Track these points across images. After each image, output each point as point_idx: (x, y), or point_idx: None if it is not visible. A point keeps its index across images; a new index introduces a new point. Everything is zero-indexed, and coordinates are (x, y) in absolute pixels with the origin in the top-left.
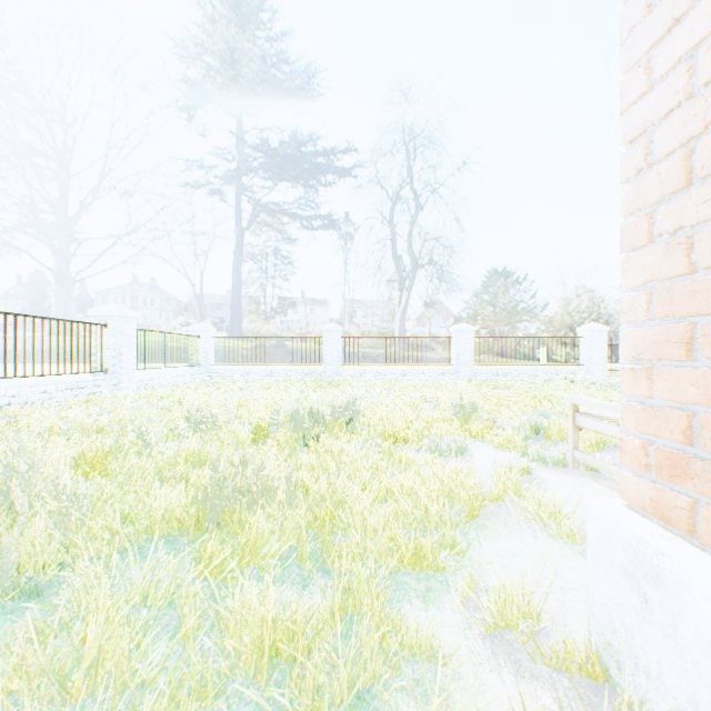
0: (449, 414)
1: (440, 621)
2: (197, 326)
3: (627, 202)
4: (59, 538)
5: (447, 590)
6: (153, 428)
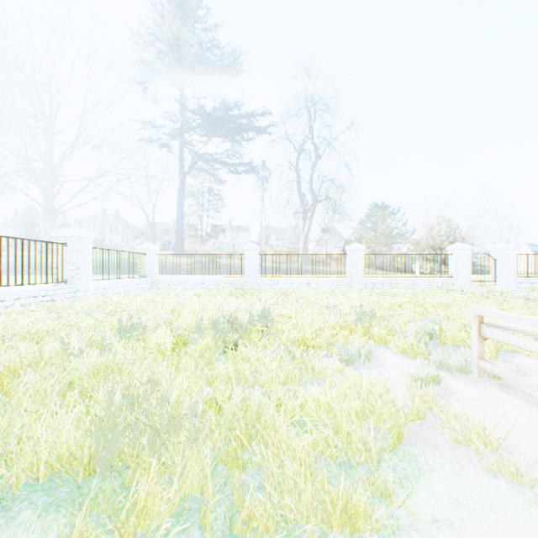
0: (351, 320)
1: None
2: (144, 245)
3: None
4: None
5: None
6: (72, 340)
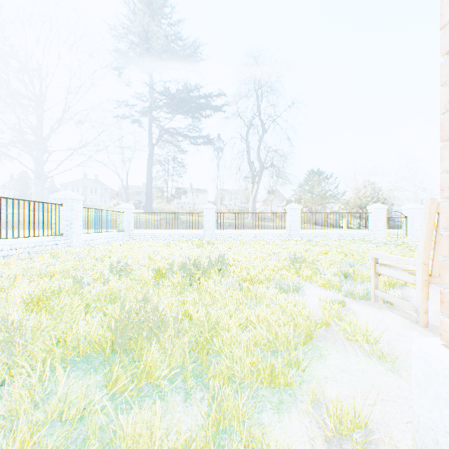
0: (287, 263)
1: (292, 431)
2: (122, 205)
3: (445, 100)
4: (2, 362)
5: (295, 402)
6: (84, 274)
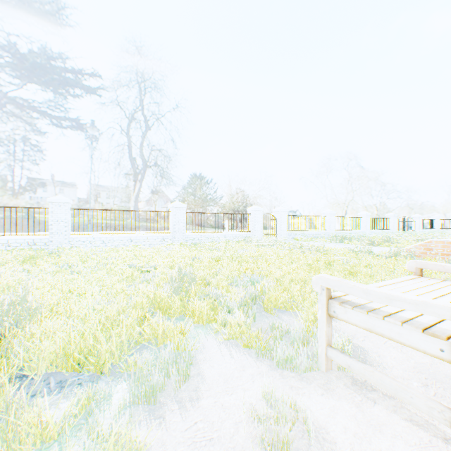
0: (168, 289)
1: None
2: None
3: None
4: None
5: None
6: None
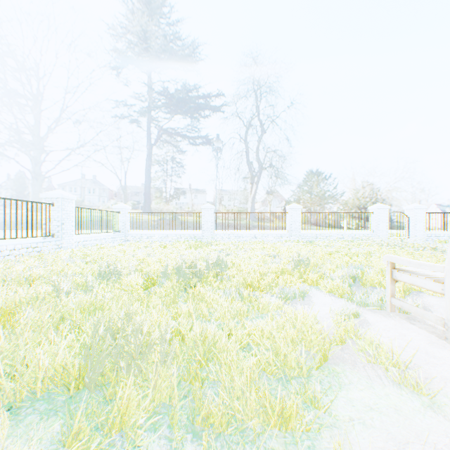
0: (290, 267)
1: None
2: (118, 205)
3: None
4: None
5: None
6: (62, 282)
